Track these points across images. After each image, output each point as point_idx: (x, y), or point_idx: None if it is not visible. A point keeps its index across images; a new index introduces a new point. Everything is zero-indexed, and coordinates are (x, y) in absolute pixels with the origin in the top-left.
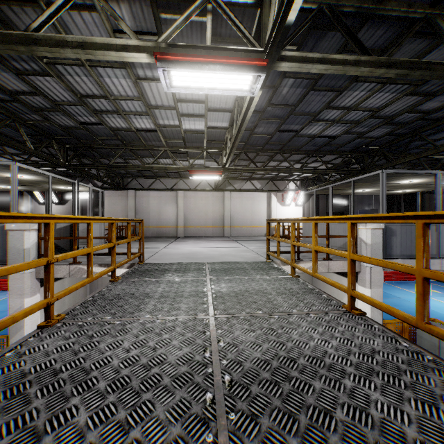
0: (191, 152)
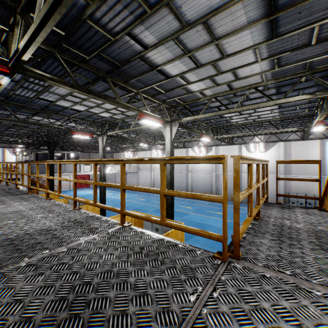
0: None
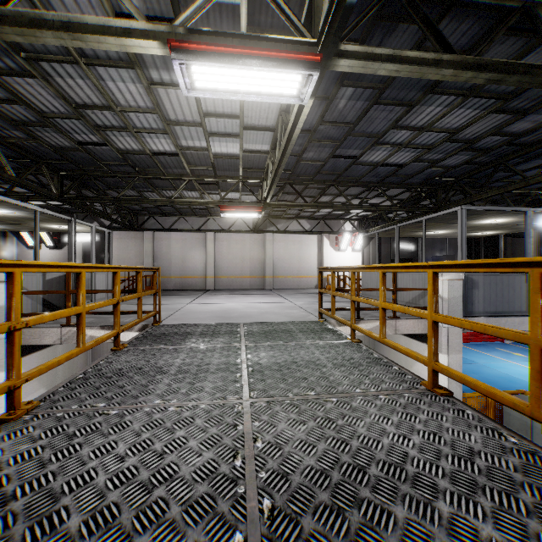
0: (223, 183)
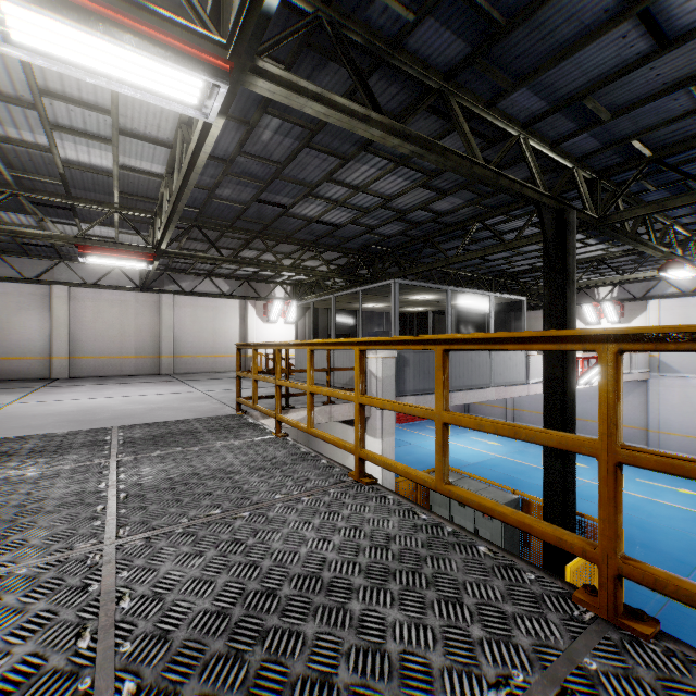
0: (83, 209)
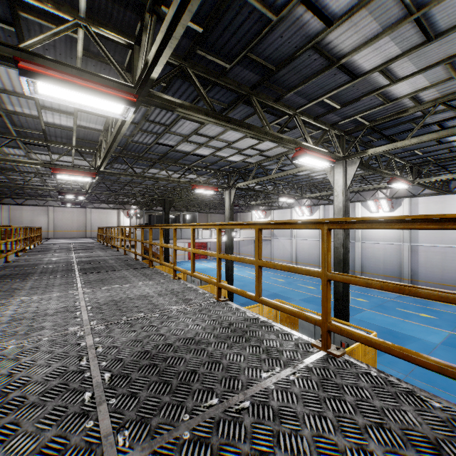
0: None
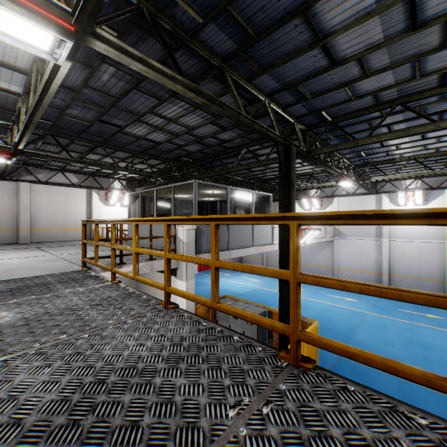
0: None
